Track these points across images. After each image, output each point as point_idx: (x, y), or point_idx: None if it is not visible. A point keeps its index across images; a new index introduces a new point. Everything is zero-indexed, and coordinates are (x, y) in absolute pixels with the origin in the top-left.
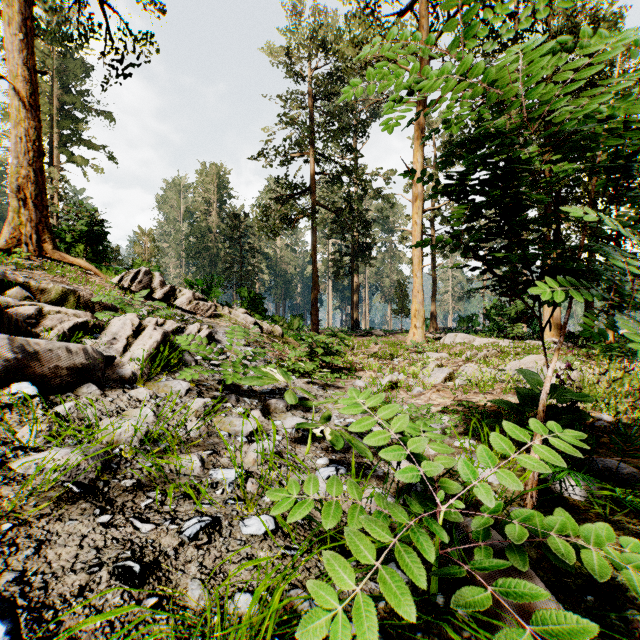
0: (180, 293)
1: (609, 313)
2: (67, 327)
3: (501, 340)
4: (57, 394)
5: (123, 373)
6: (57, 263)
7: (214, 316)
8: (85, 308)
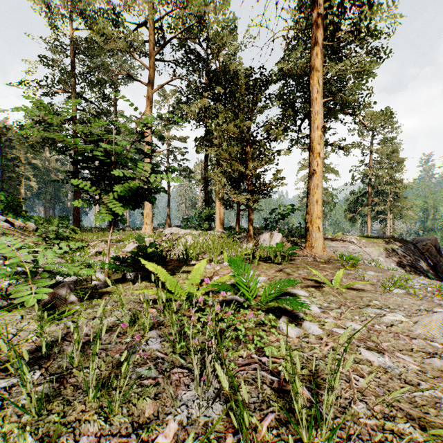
0: None
1: (237, 216)
2: None
3: (195, 231)
4: None
5: None
6: None
7: None
8: None
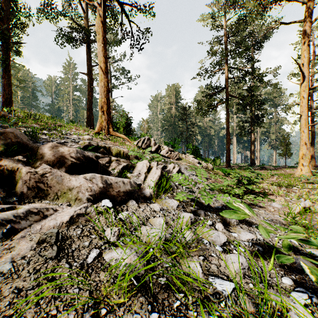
0: (162, 148)
1: None
2: (120, 167)
3: None
4: (119, 205)
5: (145, 194)
6: (114, 137)
7: (178, 159)
8: (126, 157)
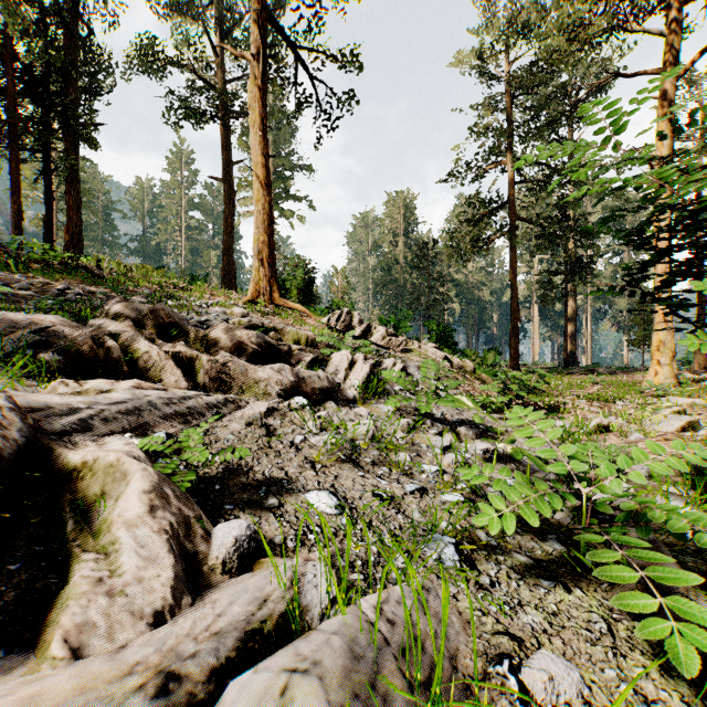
0: (375, 330)
1: None
2: (307, 361)
3: None
4: (314, 406)
5: (348, 396)
6: (282, 308)
7: (405, 351)
8: (311, 346)
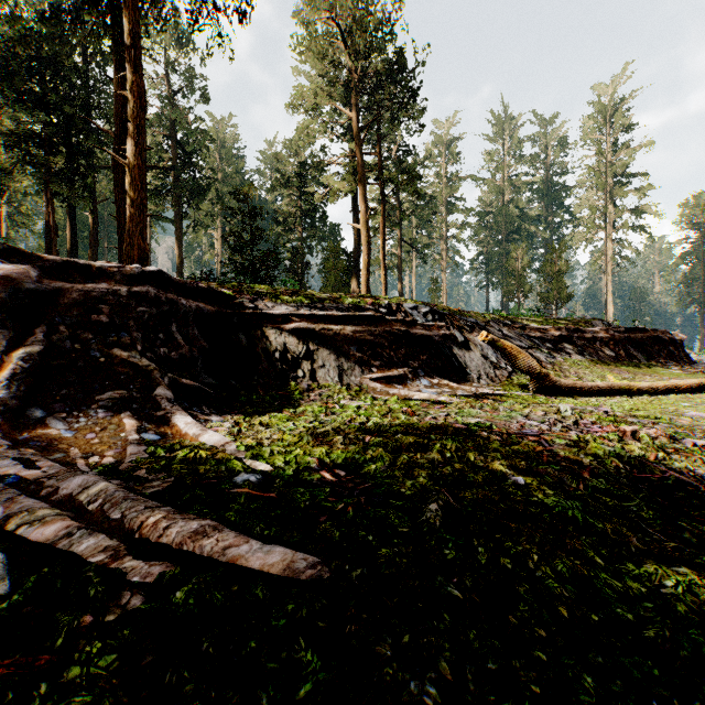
0: None
1: None
2: None
3: None
4: None
5: None
6: None
7: None
8: None
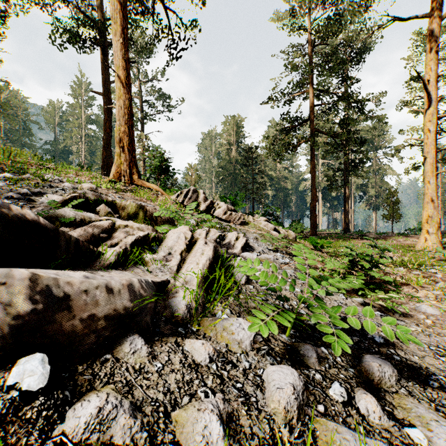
0: (217, 206)
1: None
2: (129, 242)
3: None
4: (91, 357)
5: (176, 308)
6: (140, 187)
7: (243, 224)
8: (150, 220)
